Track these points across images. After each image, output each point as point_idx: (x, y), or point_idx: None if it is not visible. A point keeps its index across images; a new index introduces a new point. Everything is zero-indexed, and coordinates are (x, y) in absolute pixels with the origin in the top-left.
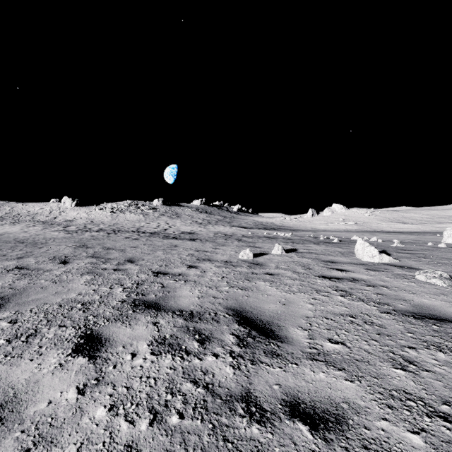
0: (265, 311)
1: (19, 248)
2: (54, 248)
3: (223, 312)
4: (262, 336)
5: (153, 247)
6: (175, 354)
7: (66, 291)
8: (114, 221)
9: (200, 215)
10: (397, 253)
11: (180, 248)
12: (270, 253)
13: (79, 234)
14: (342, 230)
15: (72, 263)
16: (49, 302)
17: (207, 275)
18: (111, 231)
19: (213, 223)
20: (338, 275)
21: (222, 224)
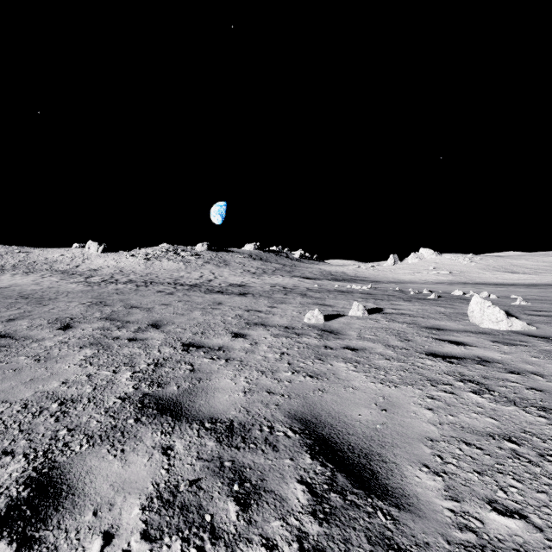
0: (355, 423)
1: (18, 305)
2: (62, 305)
3: (284, 425)
4: (357, 489)
5: (190, 305)
6: (189, 540)
7: (47, 376)
8: (148, 270)
9: (254, 263)
10: (528, 316)
11: (225, 306)
12: (346, 315)
13: (101, 286)
14: (433, 282)
15: (76, 328)
16: (12, 398)
17: (259, 349)
18: (142, 283)
19: (270, 273)
20: (455, 352)
21: (280, 274)
